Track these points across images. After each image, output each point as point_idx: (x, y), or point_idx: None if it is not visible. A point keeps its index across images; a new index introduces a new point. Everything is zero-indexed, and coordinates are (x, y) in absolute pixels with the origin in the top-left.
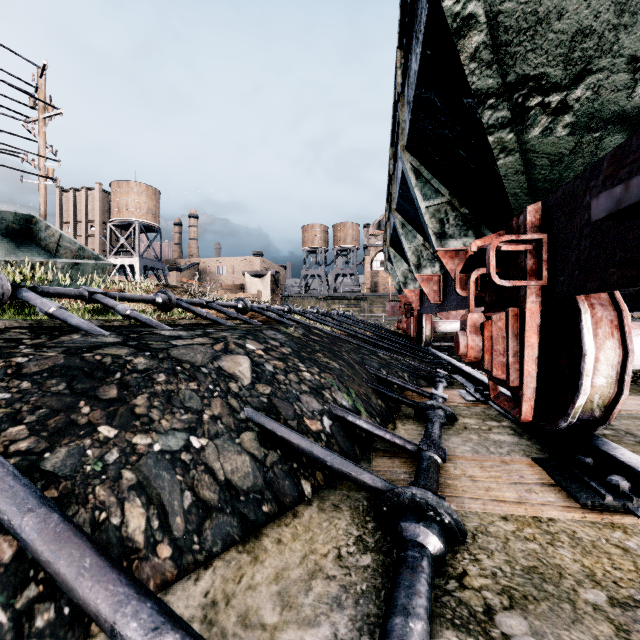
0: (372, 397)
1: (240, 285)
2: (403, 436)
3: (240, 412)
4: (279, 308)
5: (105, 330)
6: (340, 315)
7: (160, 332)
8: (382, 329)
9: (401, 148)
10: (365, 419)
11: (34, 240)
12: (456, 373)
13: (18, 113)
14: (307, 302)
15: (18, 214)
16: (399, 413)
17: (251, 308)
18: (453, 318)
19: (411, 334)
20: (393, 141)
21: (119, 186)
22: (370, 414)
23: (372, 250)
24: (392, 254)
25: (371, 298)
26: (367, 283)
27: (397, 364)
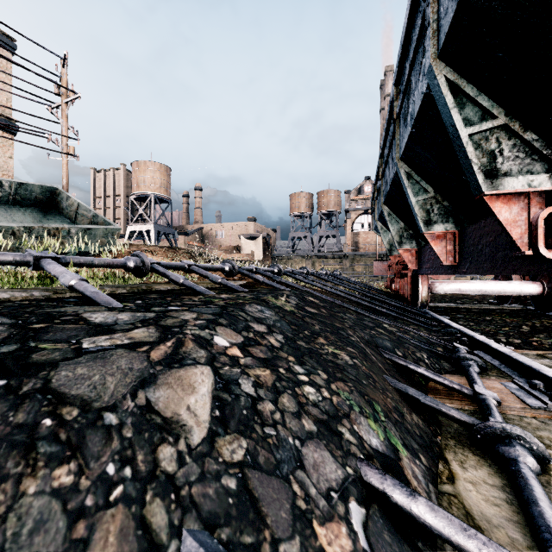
0: (404, 411)
1: (236, 246)
2: (480, 507)
3: (166, 548)
4: (269, 269)
5: (5, 315)
6: (329, 275)
7: (90, 317)
8: (372, 289)
9: (431, 57)
10: (426, 499)
11: (58, 209)
12: (478, 348)
13: (45, 100)
14: (294, 261)
15: (44, 187)
16: (441, 431)
17: (239, 270)
18: (443, 277)
19: (405, 295)
20: (398, 79)
21: (138, 165)
22: (411, 452)
23: (353, 213)
24: (386, 212)
25: (352, 257)
26: (348, 243)
27: (408, 338)
